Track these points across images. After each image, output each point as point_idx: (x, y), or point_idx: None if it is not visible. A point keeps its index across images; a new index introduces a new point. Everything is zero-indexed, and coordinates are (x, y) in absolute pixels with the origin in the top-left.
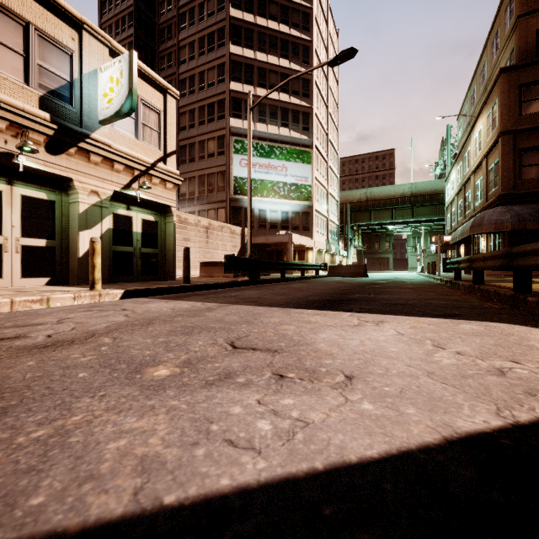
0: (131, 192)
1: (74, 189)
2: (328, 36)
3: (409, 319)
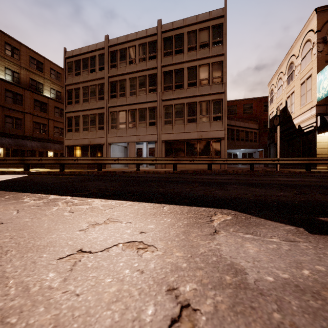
0: None
1: None
2: None
3: None
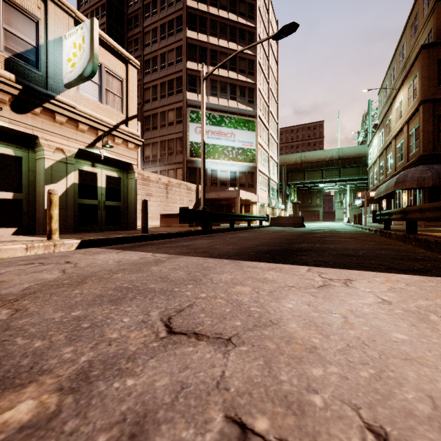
0: (95, 150)
1: (40, 146)
2: (270, 25)
3: (377, 276)
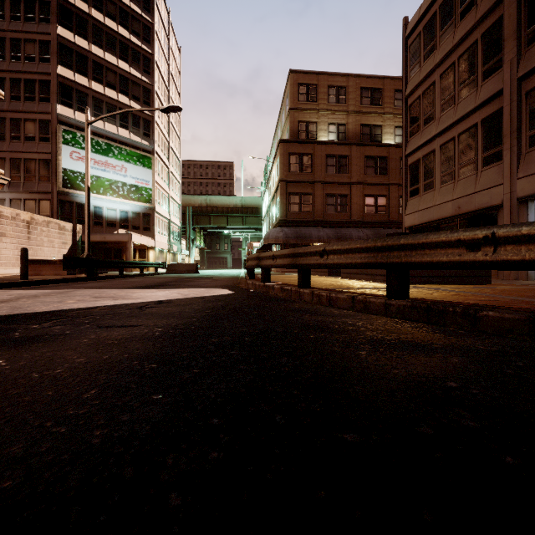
0: None
1: None
2: (170, 52)
3: (182, 289)
